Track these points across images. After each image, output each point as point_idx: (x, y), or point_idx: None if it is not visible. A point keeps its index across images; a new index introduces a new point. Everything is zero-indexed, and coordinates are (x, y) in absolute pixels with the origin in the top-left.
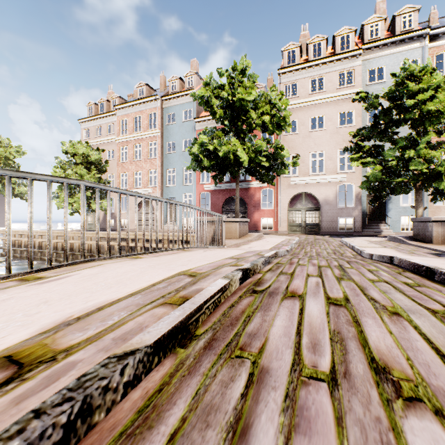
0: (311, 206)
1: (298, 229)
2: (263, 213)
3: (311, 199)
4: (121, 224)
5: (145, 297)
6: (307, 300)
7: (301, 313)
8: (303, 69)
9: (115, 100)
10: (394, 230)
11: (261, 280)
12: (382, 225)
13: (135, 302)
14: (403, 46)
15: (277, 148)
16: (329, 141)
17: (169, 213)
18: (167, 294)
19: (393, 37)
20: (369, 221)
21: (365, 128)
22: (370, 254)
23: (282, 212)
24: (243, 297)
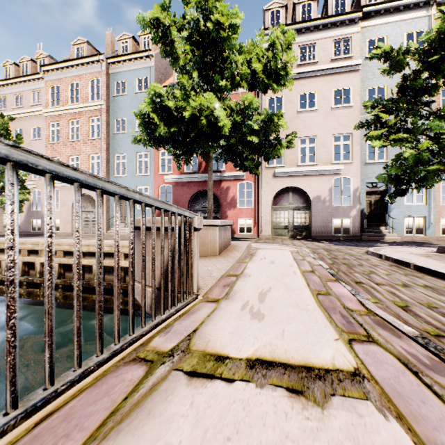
0: (300, 204)
1: (284, 233)
2: (241, 212)
3: (299, 196)
4: None
5: None
6: None
7: None
8: None
9: (43, 60)
10: (397, 234)
11: None
12: (383, 228)
13: None
14: (407, 14)
15: (271, 115)
16: (323, 124)
17: None
18: None
19: (398, 0)
20: (368, 223)
21: (382, 100)
22: None
23: (265, 211)
24: None
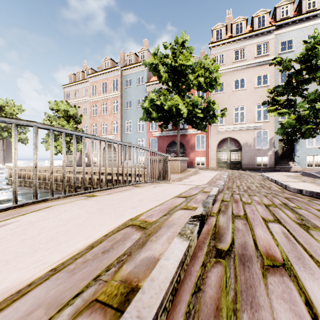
0: (235, 148)
1: (224, 165)
2: (197, 153)
3: (234, 143)
4: None
5: (70, 281)
6: (302, 278)
7: (315, 317)
8: (228, 43)
9: (88, 71)
10: (301, 166)
11: (218, 229)
12: (291, 162)
13: (49, 296)
14: (308, 22)
15: (210, 103)
16: (249, 98)
17: (123, 153)
18: (103, 271)
19: (301, 15)
20: (281, 159)
21: (279, 86)
22: (299, 189)
23: (212, 152)
24: (207, 265)
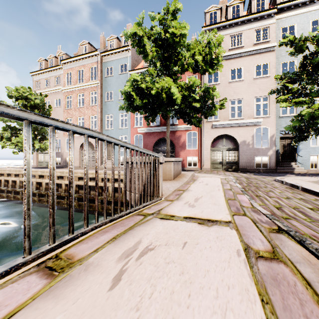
0: (231, 147)
1: (219, 167)
2: (189, 152)
3: (230, 141)
4: (66, 162)
5: None
6: None
7: None
8: (224, 27)
9: (61, 56)
10: (304, 167)
11: None
12: (293, 163)
13: None
14: (312, 6)
15: (208, 89)
16: (247, 90)
17: None
18: None
19: None
20: (282, 159)
21: (289, 73)
22: None
23: (205, 151)
24: None
